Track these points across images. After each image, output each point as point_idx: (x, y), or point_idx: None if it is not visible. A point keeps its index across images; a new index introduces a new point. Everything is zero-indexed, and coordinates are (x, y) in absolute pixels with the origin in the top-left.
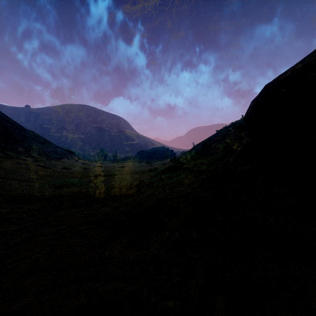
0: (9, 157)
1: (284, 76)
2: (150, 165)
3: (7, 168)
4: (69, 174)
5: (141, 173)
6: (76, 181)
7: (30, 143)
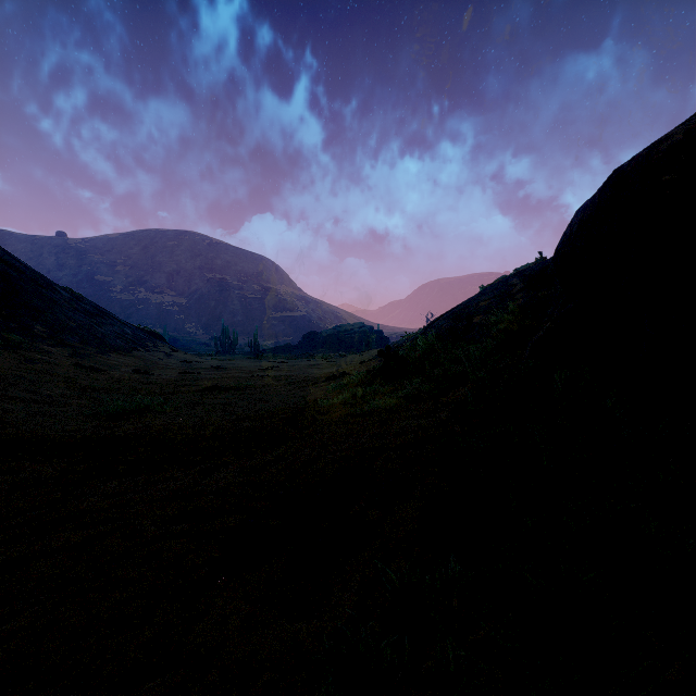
0: (10, 347)
1: (668, 144)
2: (332, 364)
3: (3, 372)
4: (147, 385)
5: (311, 383)
6: (160, 404)
7: (62, 316)
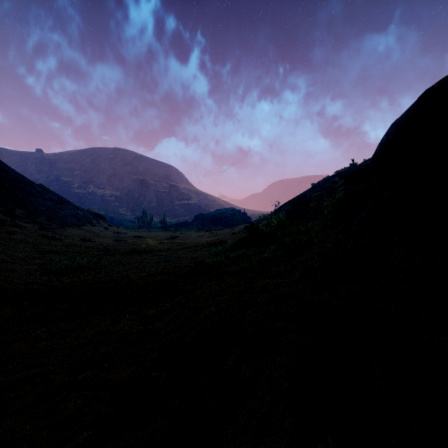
0: None
1: None
2: (214, 234)
3: None
4: (89, 249)
5: (199, 248)
6: (94, 263)
7: (35, 203)
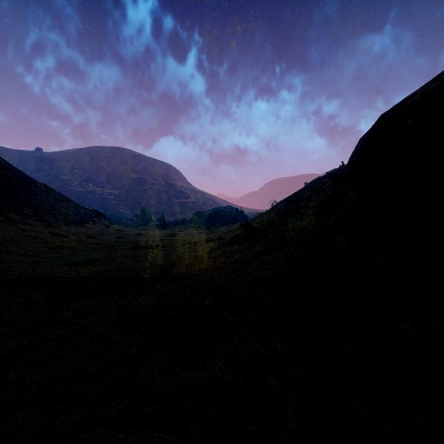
0: (9, 221)
1: (411, 101)
2: (211, 232)
3: (6, 237)
4: (96, 245)
5: (198, 244)
6: (104, 256)
7: (41, 202)
